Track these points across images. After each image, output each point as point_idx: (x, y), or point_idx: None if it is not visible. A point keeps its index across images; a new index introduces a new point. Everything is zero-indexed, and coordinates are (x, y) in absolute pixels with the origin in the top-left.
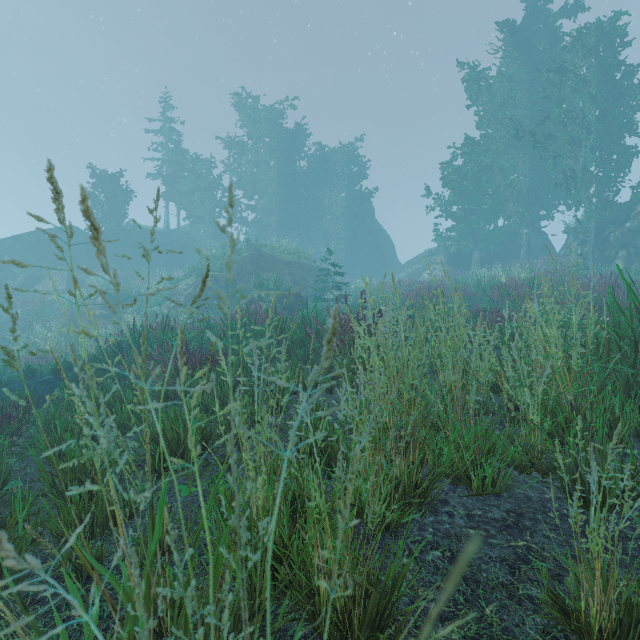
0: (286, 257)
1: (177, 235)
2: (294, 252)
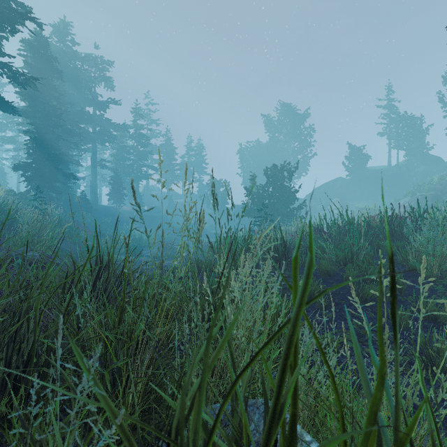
0: None
1: (397, 170)
2: None
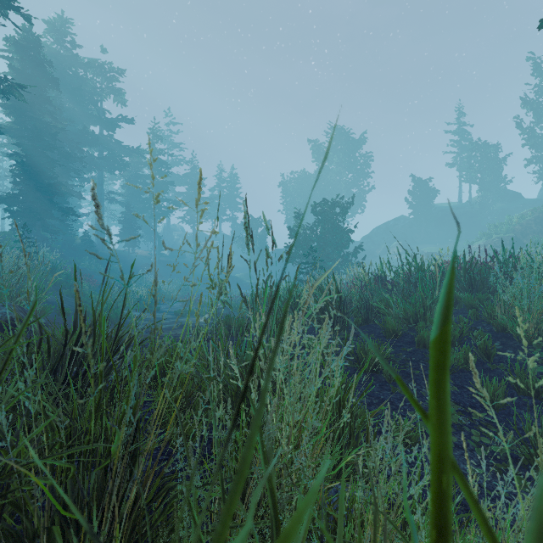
0: None
1: (469, 207)
2: None
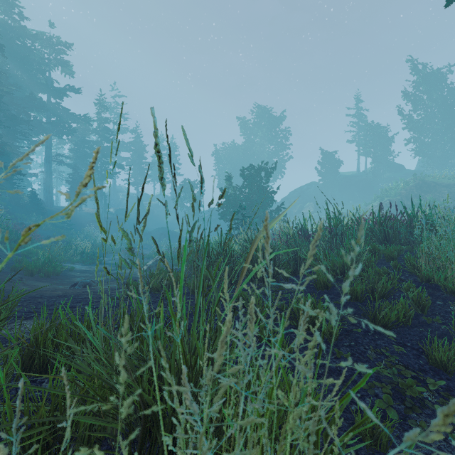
0: (446, 181)
1: (365, 175)
2: (454, 176)
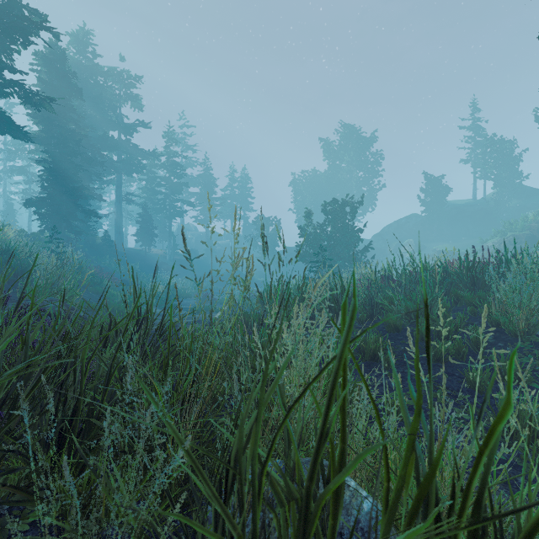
0: None
1: (483, 204)
2: None
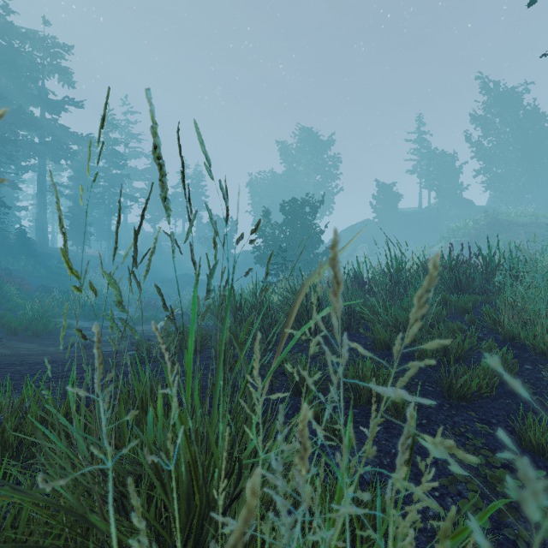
0: (522, 220)
1: (428, 212)
2: (531, 214)
